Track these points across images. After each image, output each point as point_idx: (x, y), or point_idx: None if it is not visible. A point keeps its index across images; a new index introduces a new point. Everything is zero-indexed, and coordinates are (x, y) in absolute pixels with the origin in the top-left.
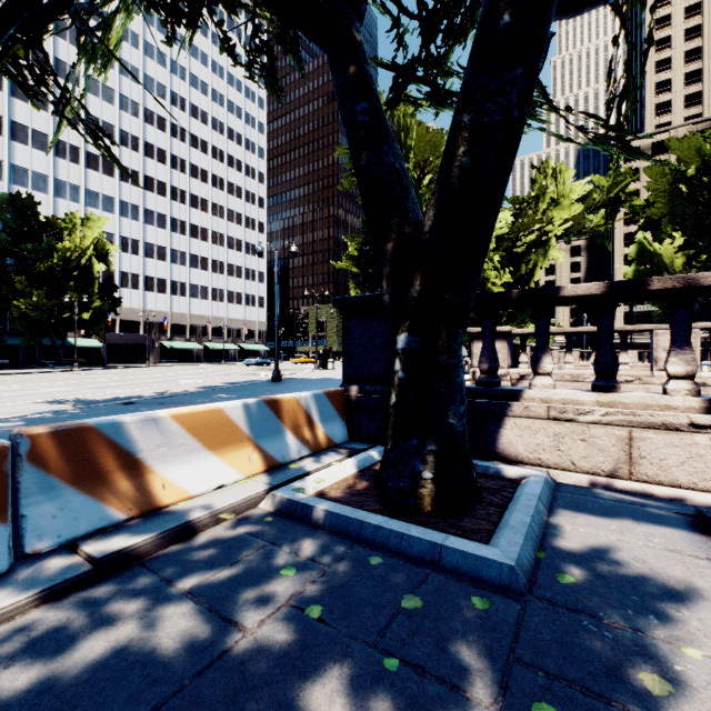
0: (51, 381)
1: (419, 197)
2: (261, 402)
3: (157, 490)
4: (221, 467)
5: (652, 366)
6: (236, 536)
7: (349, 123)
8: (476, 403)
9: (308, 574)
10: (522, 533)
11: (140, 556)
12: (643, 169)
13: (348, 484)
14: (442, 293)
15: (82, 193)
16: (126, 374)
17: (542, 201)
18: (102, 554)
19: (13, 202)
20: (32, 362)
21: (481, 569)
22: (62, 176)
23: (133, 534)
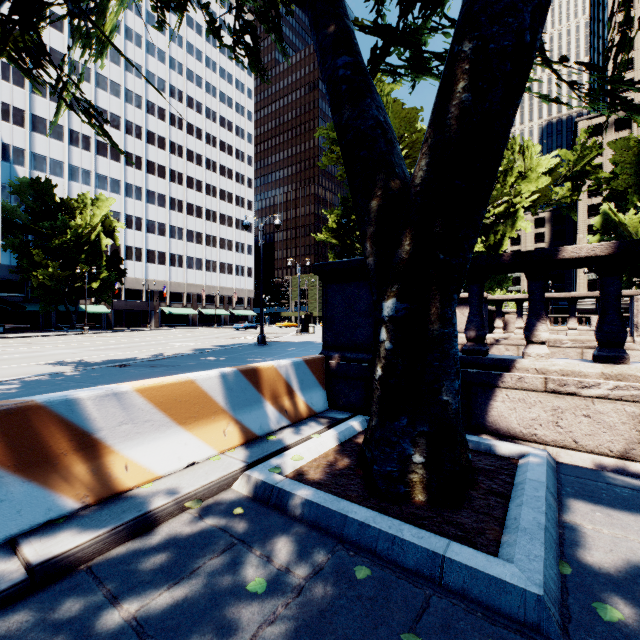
0: (62, 343)
1: None
2: (237, 372)
3: (118, 472)
4: (193, 442)
5: (633, 331)
6: (202, 528)
7: (329, 79)
8: (463, 373)
9: (280, 592)
10: (540, 541)
11: (88, 556)
12: (608, 143)
13: (328, 462)
14: (436, 253)
15: (93, 177)
16: (128, 337)
17: (510, 175)
18: (40, 560)
19: (33, 186)
20: (50, 326)
21: (497, 595)
22: (76, 162)
23: (84, 529)
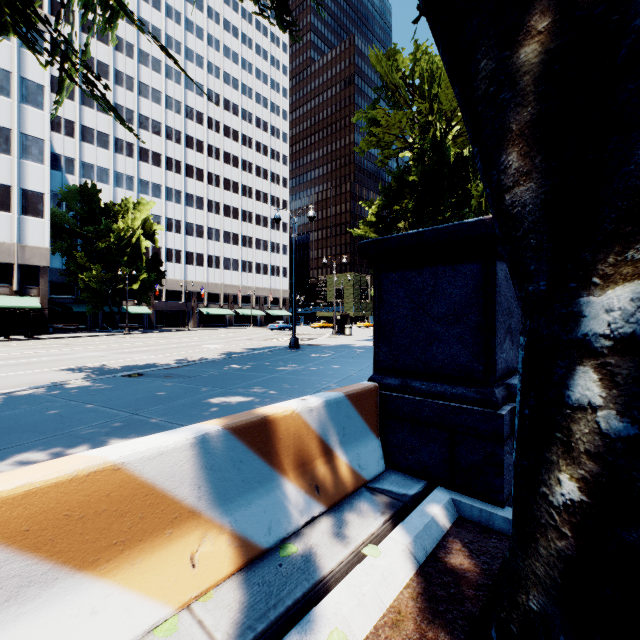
0: (97, 345)
1: (445, 149)
2: (223, 432)
3: None
4: (112, 603)
5: None
6: None
7: None
8: None
9: None
10: None
11: None
12: None
13: None
14: None
15: (136, 183)
16: (163, 338)
17: None
18: None
19: (81, 192)
20: (97, 326)
21: None
22: (120, 168)
23: None
